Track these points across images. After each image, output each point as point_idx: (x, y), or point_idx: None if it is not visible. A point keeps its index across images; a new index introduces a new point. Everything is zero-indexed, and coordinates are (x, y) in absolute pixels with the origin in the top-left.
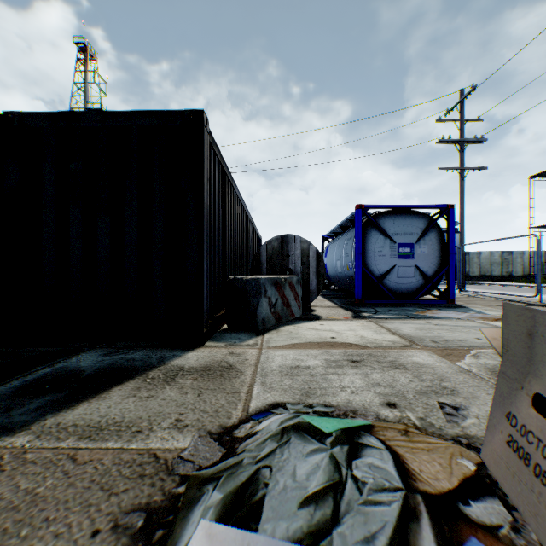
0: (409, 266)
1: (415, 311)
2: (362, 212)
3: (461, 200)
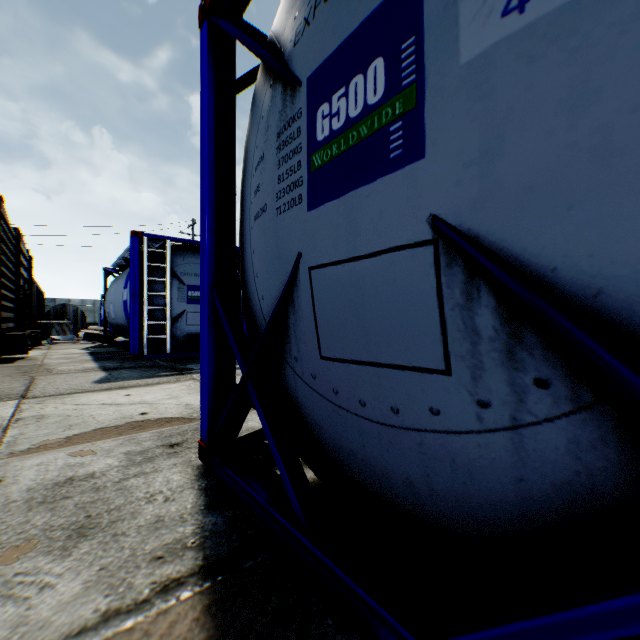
0: None
1: None
2: None
3: None
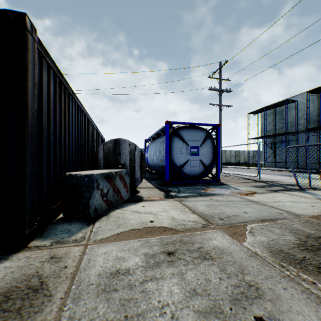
0: (196, 160)
1: (201, 189)
2: (169, 125)
3: (220, 123)
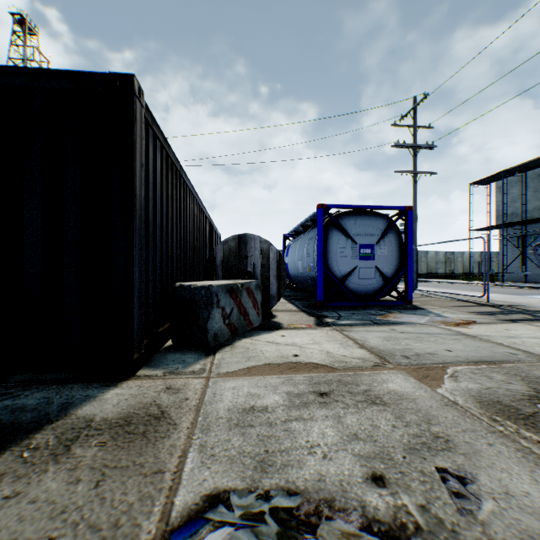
0: (369, 267)
1: (377, 315)
2: (324, 211)
3: (414, 203)
